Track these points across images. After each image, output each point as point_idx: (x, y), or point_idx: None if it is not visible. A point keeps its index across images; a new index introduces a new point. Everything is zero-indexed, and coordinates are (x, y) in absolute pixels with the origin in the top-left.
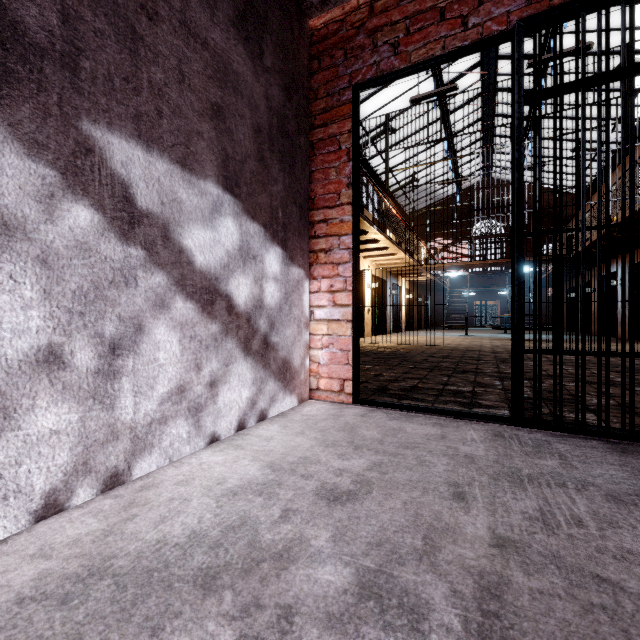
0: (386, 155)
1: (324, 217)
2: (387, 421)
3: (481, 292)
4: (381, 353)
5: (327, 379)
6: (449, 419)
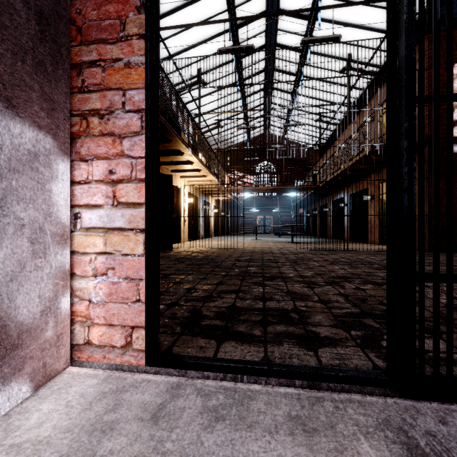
0: (199, 101)
1: (98, 57)
2: (204, 434)
3: (262, 210)
4: (195, 258)
5: (104, 327)
6: (305, 394)
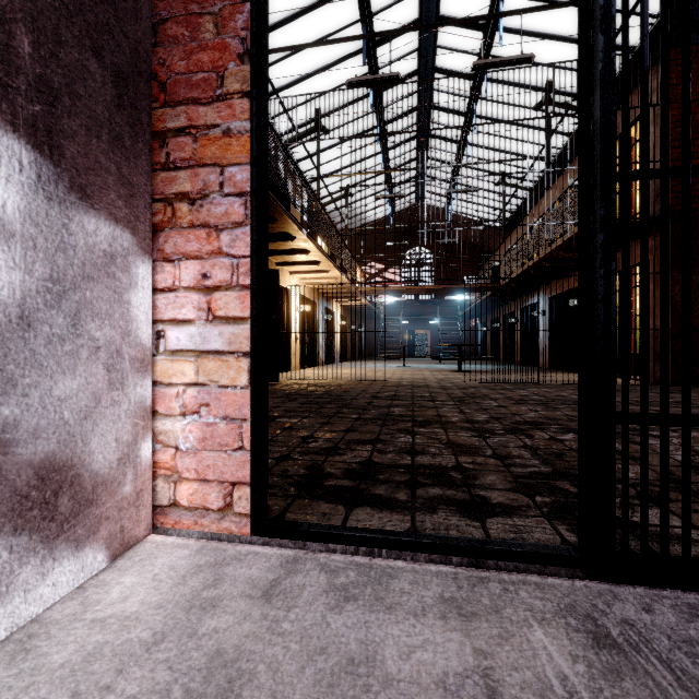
0: (317, 157)
1: (188, 123)
2: (330, 614)
3: (413, 321)
4: (312, 394)
5: (195, 483)
6: (464, 573)
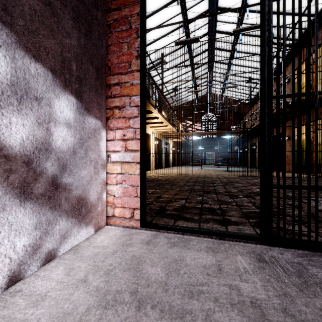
0: (162, 75)
1: (118, 81)
2: (168, 249)
3: (206, 147)
4: (160, 180)
5: (121, 208)
6: (216, 241)
